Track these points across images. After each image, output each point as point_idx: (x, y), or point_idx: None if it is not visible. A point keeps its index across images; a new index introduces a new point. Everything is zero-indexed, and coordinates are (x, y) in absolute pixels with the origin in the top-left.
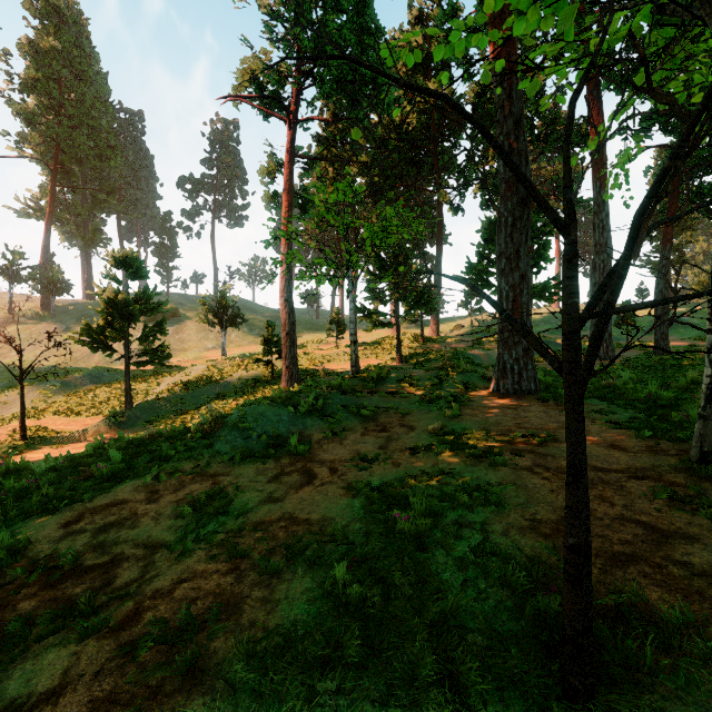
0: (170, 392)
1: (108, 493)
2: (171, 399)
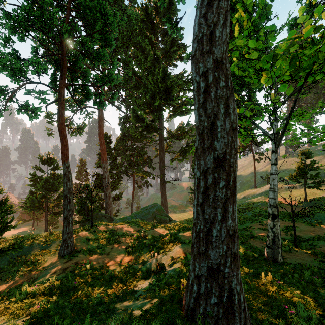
0: (324, 198)
1: None
2: (323, 201)
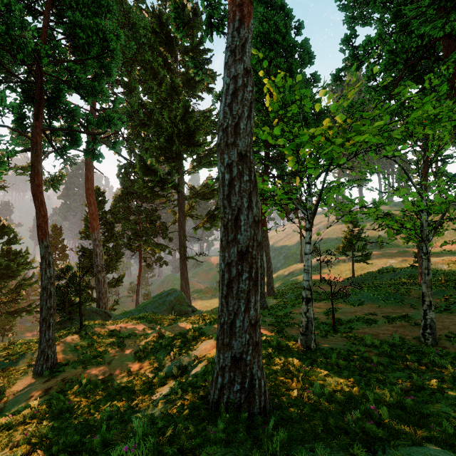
0: (371, 273)
1: (320, 302)
2: (371, 276)
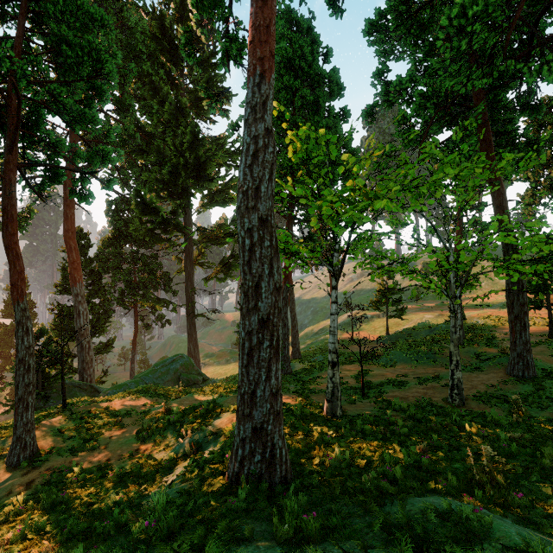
0: (406, 329)
1: (350, 364)
2: (406, 333)
